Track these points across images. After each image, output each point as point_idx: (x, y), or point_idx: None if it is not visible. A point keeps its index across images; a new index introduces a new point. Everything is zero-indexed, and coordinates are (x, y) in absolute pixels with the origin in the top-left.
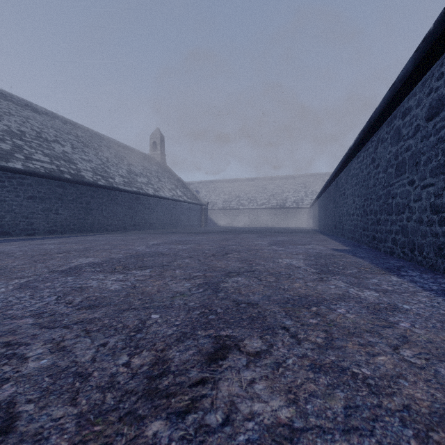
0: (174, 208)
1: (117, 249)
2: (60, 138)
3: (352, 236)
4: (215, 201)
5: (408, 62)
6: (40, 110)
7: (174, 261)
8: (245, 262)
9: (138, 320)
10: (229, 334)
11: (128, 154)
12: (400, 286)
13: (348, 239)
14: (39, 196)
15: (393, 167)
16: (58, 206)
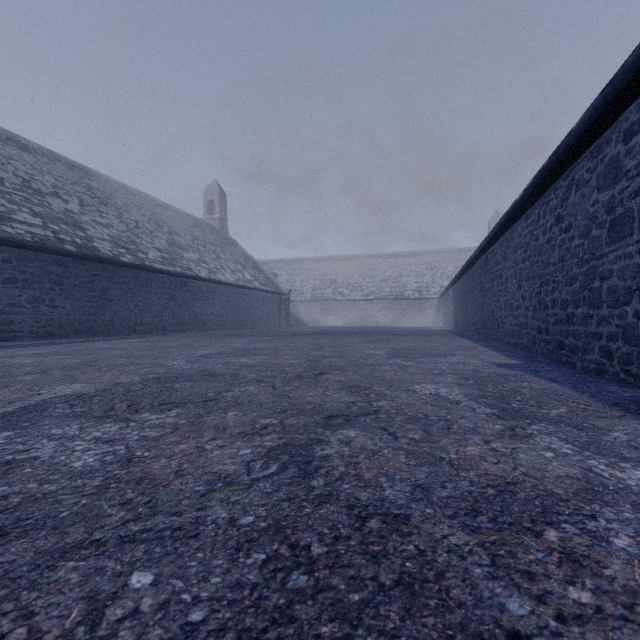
0: (240, 299)
1: (137, 365)
2: (62, 190)
3: (517, 342)
4: (300, 289)
5: None
6: (32, 147)
7: (228, 390)
8: (357, 391)
9: (84, 605)
10: None
11: (170, 218)
12: None
13: (509, 346)
14: (22, 278)
15: (603, 227)
16: (55, 295)
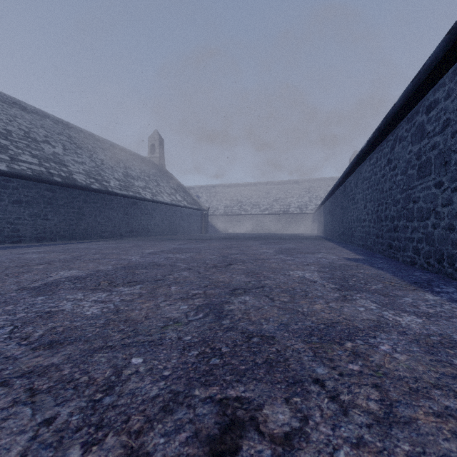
0: (174, 214)
1: (108, 259)
2: (51, 139)
3: (364, 244)
4: (216, 207)
5: (438, 46)
6: (29, 108)
7: (170, 274)
8: (252, 275)
9: (112, 369)
10: (241, 394)
11: (124, 157)
12: (442, 308)
13: (359, 247)
14: (25, 200)
15: (414, 168)
16: (47, 211)
